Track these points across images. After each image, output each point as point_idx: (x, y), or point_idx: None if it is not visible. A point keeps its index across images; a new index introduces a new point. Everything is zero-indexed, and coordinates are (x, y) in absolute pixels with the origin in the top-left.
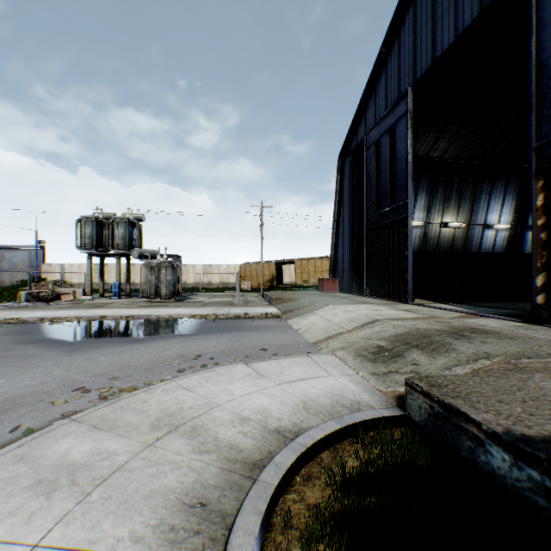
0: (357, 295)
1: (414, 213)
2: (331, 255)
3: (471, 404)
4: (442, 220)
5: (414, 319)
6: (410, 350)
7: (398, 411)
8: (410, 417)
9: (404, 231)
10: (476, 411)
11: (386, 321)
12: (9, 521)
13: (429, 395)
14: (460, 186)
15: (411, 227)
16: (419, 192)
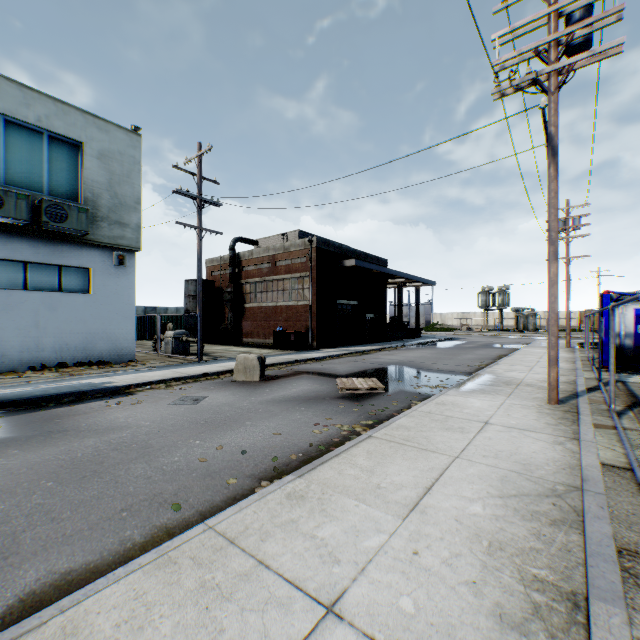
0: None
1: None
2: None
3: None
4: None
5: None
6: None
7: None
8: None
9: None
10: None
11: None
12: None
13: None
14: None
15: None
16: None
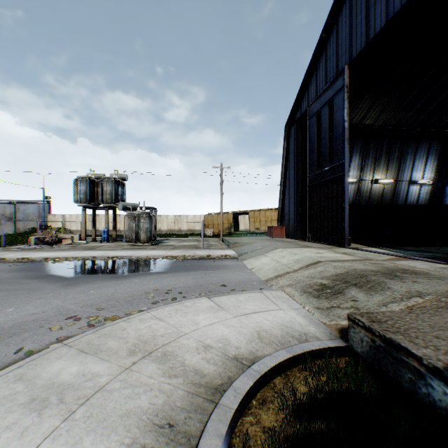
0: (301, 240)
1: (349, 172)
2: (279, 207)
3: (410, 339)
4: (373, 178)
5: (351, 261)
6: (349, 288)
7: (341, 342)
8: (352, 348)
9: (341, 186)
10: (416, 346)
11: (327, 262)
12: (5, 435)
13: (370, 330)
14: (388, 148)
15: (347, 183)
16: (353, 154)
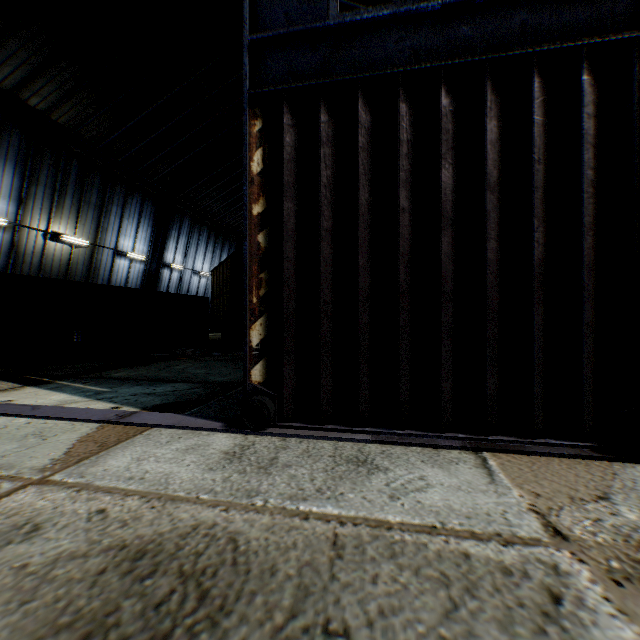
0: None
1: None
2: None
3: None
4: (52, 228)
5: None
6: None
7: None
8: None
9: None
10: None
11: None
12: None
13: None
14: (82, 181)
15: None
16: (1, 160)
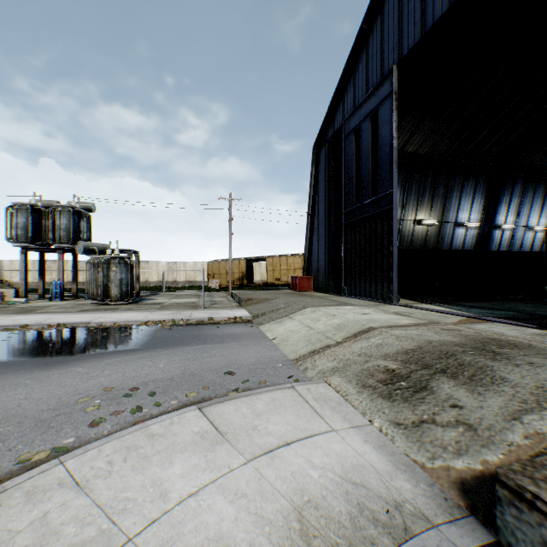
0: (334, 295)
1: None
2: (306, 251)
3: None
4: (416, 217)
5: (415, 327)
6: (436, 379)
7: (478, 528)
8: None
9: (388, 224)
10: None
11: (385, 330)
12: None
13: None
14: (433, 183)
15: (396, 220)
16: None
